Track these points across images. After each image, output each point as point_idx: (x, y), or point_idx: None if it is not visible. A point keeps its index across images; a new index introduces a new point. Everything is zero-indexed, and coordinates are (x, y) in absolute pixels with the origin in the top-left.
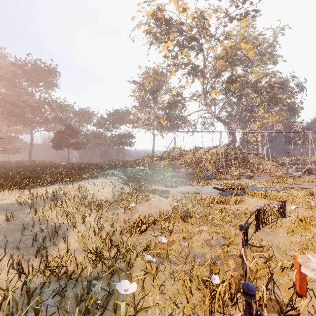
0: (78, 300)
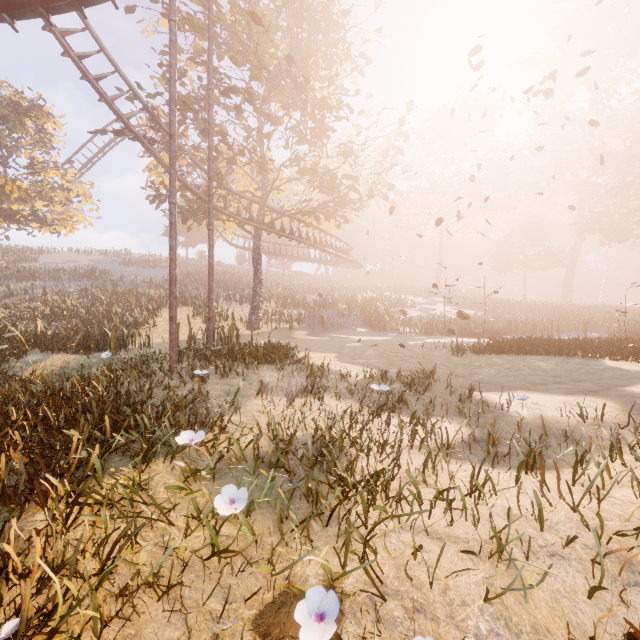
0: (273, 462)
